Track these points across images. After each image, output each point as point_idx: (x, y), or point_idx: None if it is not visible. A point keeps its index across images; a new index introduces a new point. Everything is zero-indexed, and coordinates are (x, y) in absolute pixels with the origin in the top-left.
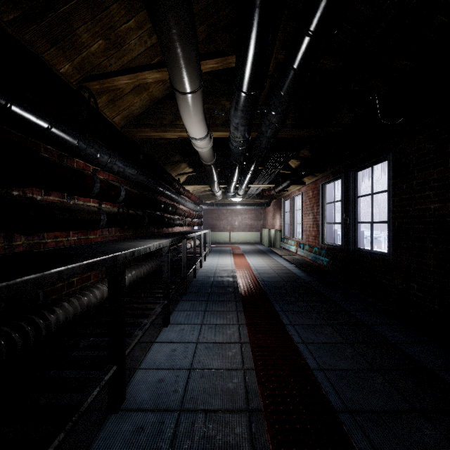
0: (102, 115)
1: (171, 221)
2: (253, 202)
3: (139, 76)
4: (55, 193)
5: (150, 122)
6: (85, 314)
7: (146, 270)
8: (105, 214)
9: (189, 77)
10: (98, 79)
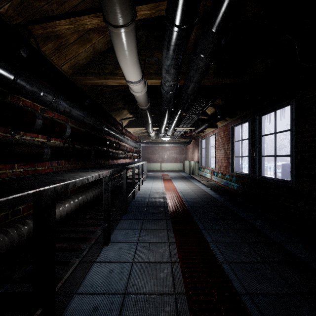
0: (45, 58)
1: (115, 155)
2: (178, 141)
3: (78, 21)
4: None
5: (94, 71)
6: (26, 242)
7: (92, 195)
8: (48, 148)
9: (120, 4)
10: (39, 22)
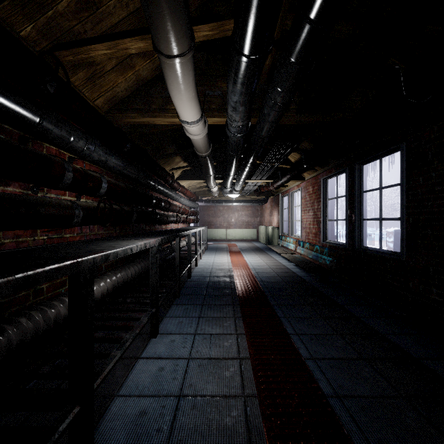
0: (76, 92)
1: (164, 218)
2: (250, 199)
3: (119, 44)
4: (16, 183)
5: (138, 106)
6: (53, 329)
7: (134, 271)
8: (80, 209)
9: (175, 32)
10: (69, 47)
